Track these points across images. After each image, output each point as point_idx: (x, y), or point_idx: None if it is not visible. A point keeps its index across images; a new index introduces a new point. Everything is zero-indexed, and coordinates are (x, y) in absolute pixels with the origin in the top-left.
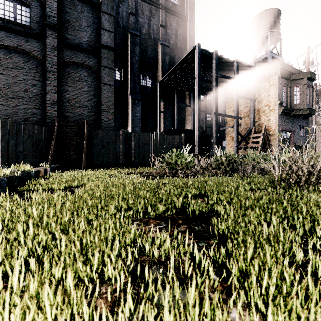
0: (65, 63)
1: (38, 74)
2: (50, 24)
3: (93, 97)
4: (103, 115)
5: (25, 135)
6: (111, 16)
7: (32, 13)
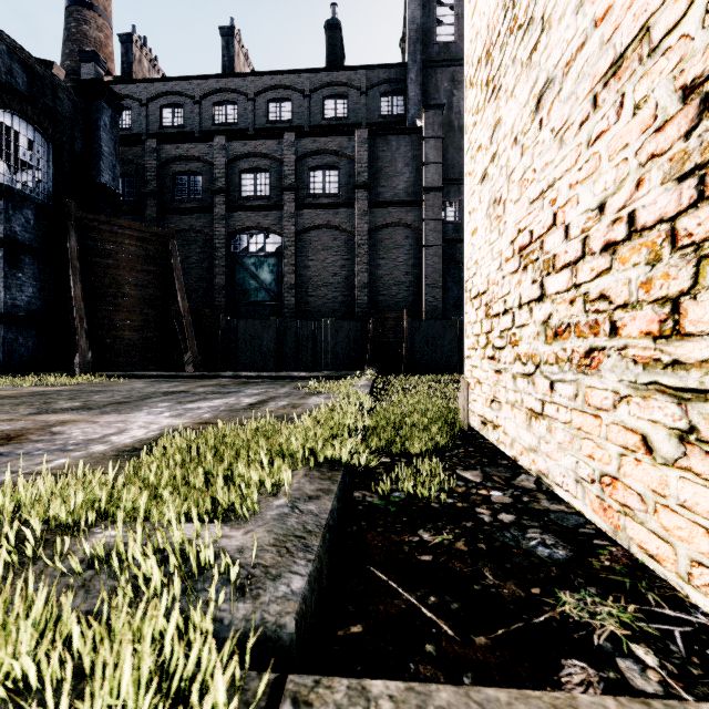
0: (377, 229)
1: (347, 252)
2: (361, 185)
3: (412, 268)
4: (426, 293)
5: (343, 333)
6: (439, 139)
7: (341, 176)
